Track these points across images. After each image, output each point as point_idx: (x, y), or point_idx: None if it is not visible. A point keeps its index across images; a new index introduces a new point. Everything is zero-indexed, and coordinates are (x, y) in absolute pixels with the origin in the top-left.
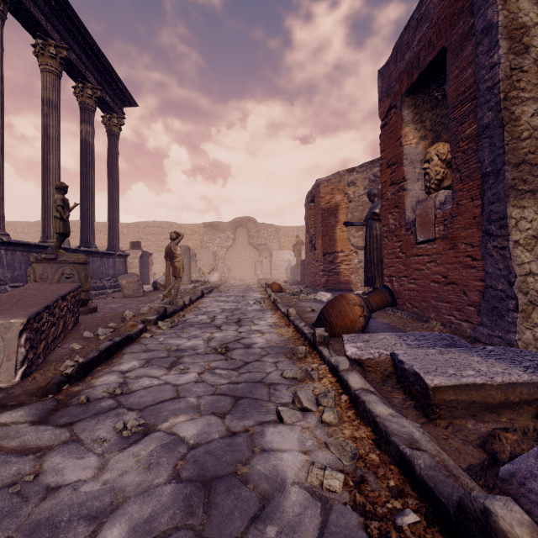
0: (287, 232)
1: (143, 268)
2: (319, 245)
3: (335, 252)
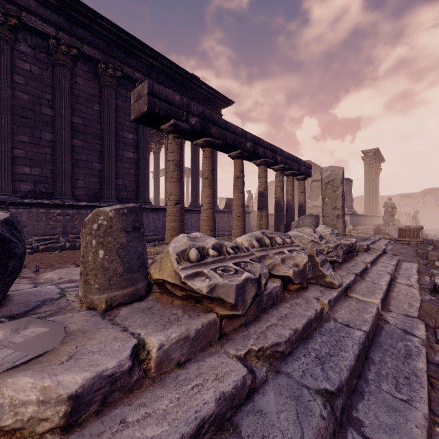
0: None
1: None
2: None
3: None
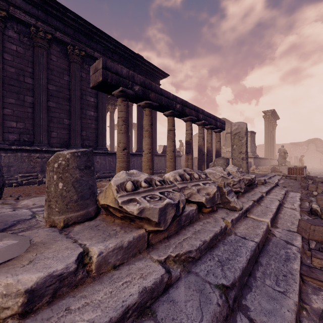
0: None
1: None
2: None
3: None
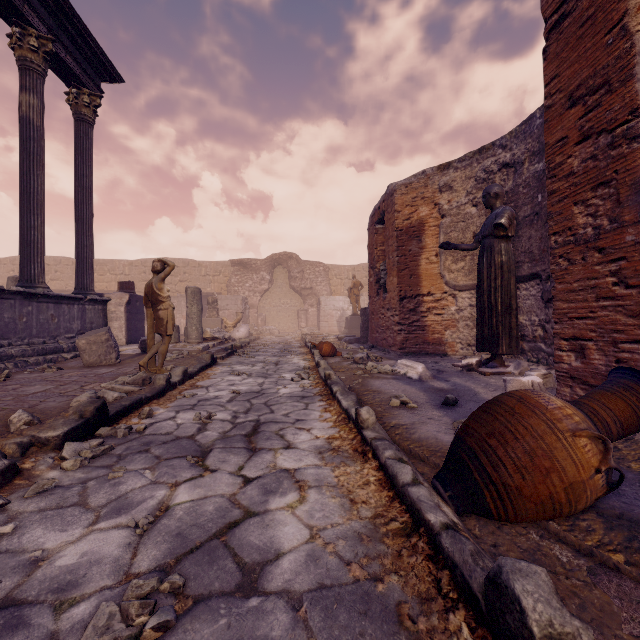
0: (339, 272)
1: (132, 320)
2: (392, 285)
3: (419, 295)
